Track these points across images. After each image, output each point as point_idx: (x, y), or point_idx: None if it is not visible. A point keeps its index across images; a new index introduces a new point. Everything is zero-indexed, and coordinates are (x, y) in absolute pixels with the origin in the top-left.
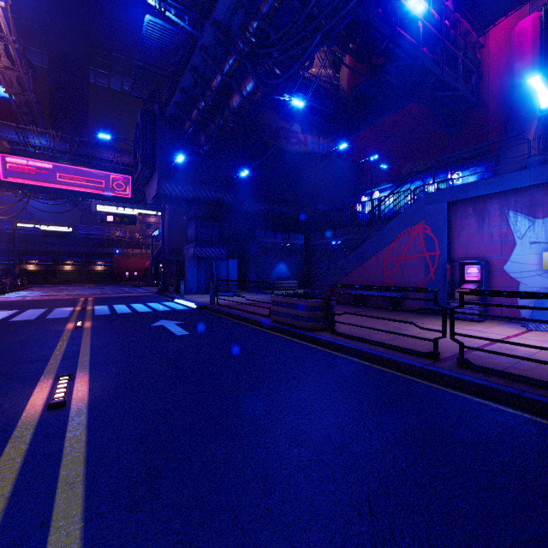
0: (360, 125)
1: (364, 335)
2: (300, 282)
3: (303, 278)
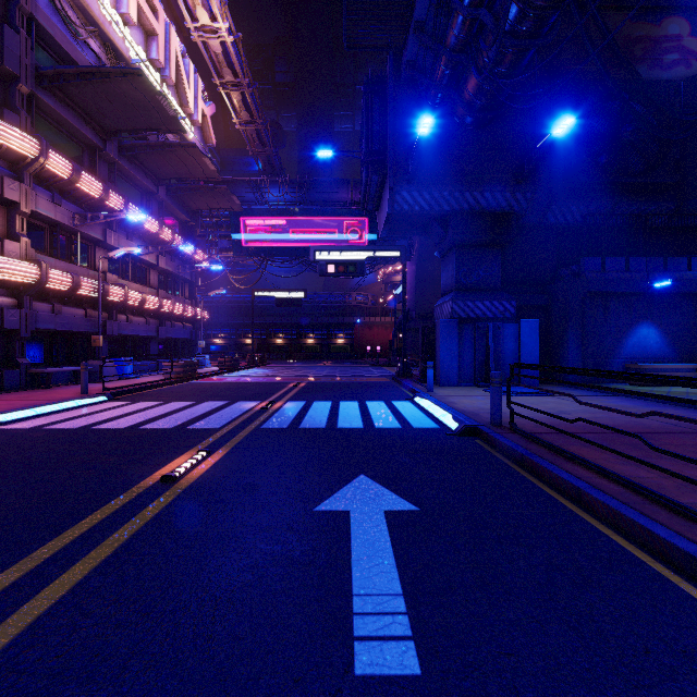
0: None
1: None
2: None
3: None
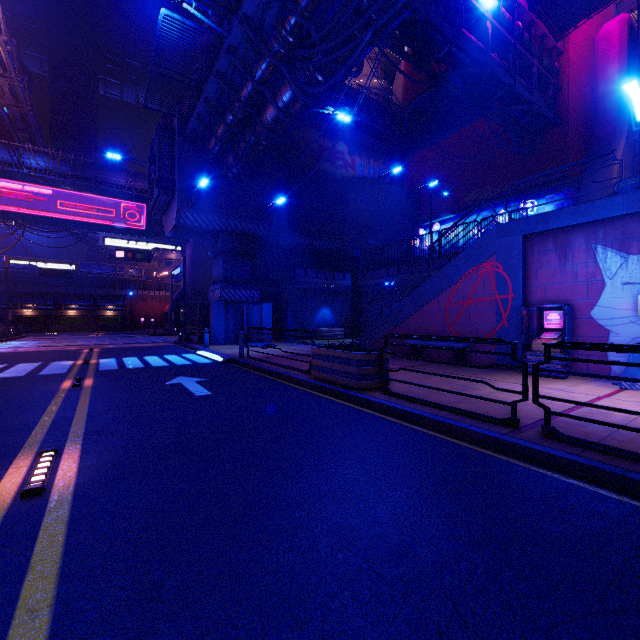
0: (417, 145)
1: (424, 395)
2: (347, 331)
3: (350, 326)
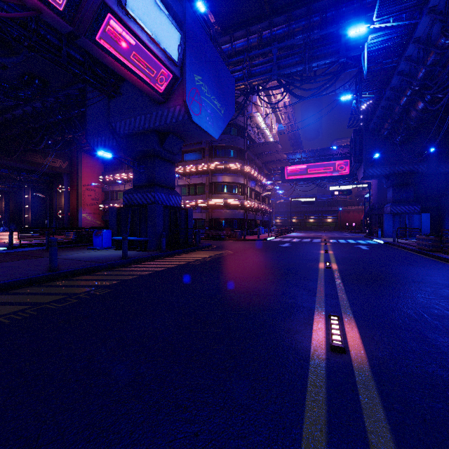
0: None
1: None
2: None
3: None
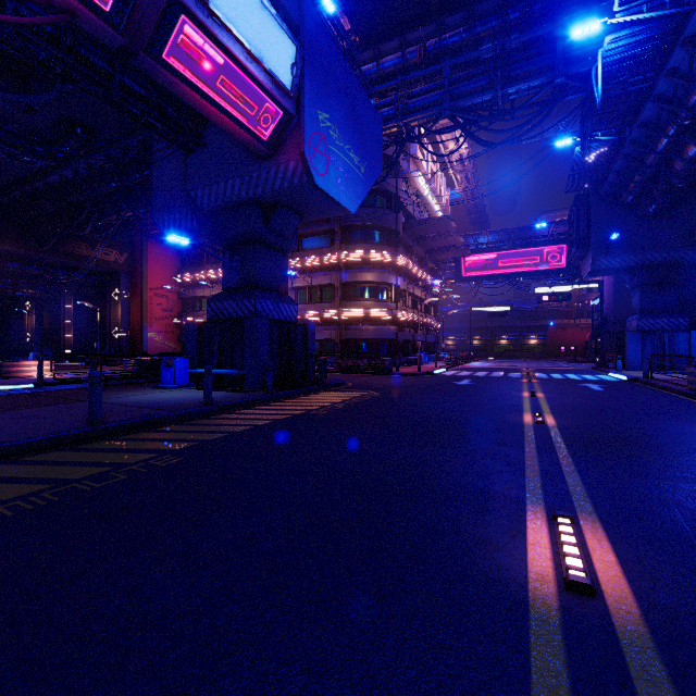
0: None
1: None
2: None
3: None
